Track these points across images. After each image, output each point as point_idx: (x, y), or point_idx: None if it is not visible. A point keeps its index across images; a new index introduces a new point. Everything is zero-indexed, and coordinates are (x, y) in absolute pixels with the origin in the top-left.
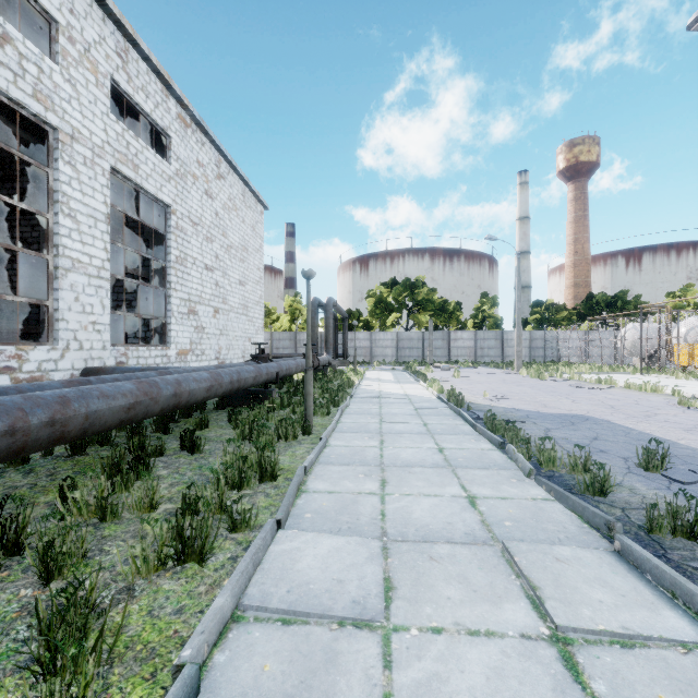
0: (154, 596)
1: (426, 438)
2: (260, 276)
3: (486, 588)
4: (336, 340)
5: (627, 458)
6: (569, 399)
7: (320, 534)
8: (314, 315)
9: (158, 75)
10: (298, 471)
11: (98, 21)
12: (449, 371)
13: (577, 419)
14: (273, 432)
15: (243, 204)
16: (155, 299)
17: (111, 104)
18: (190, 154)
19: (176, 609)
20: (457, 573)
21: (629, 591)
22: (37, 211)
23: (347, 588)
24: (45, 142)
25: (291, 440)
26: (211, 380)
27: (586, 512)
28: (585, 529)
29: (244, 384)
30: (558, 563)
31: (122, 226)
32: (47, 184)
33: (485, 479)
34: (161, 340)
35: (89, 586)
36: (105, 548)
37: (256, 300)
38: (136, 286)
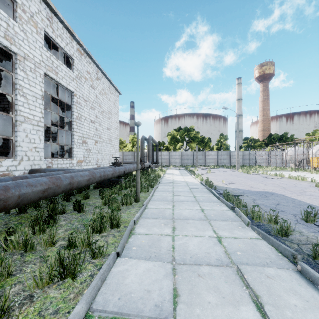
0: (44, 301)
1: (195, 204)
2: (117, 125)
3: (230, 295)
4: (153, 155)
5: (295, 215)
6: (263, 184)
7: (139, 260)
8: (142, 144)
9: (67, 30)
10: (130, 223)
11: (37, 2)
12: (205, 170)
13: (268, 194)
14: (119, 201)
15: (109, 92)
16: (66, 136)
17: (46, 44)
18: (83, 68)
19: (54, 310)
20: (213, 285)
21: (310, 298)
22: (6, 93)
23: (152, 296)
24: (10, 60)
25: (129, 205)
26: (89, 175)
27: (280, 247)
28: (279, 256)
29: (107, 177)
30: (268, 279)
31: (51, 102)
32: (11, 80)
33: (225, 226)
34: (69, 156)
35: (4, 298)
36: (23, 268)
37: (115, 137)
38: (58, 130)
